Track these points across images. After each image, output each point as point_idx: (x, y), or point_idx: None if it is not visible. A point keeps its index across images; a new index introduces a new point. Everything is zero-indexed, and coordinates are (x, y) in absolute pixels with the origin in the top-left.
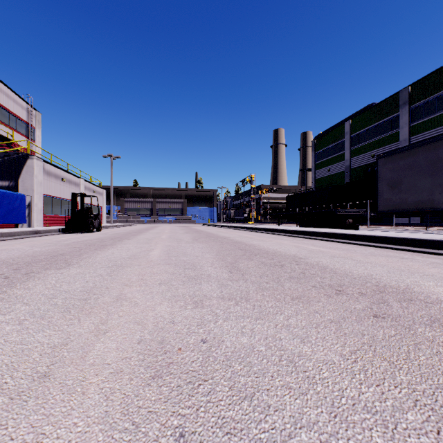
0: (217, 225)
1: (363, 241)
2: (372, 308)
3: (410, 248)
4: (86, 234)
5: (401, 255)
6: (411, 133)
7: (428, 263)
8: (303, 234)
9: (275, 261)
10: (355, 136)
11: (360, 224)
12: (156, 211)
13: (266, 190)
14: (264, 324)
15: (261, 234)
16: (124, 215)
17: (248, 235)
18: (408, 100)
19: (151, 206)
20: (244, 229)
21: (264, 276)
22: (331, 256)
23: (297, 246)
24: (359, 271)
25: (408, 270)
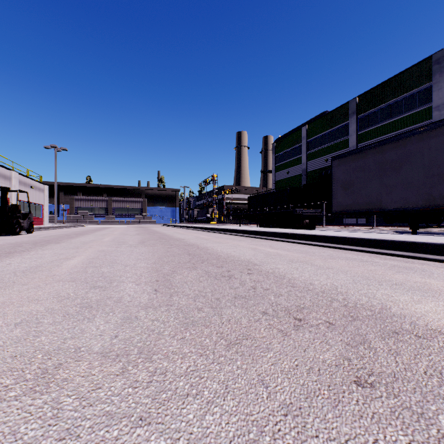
0: (178, 225)
1: (321, 241)
2: (349, 359)
3: (366, 249)
4: (8, 237)
5: (360, 257)
6: (358, 140)
7: (389, 266)
8: (262, 234)
9: (224, 271)
10: (311, 141)
11: (316, 224)
12: (112, 211)
13: (229, 190)
14: (146, 443)
15: (220, 235)
16: (74, 215)
17: (205, 236)
18: (356, 110)
19: (107, 205)
20: (204, 230)
21: (201, 296)
22: (289, 260)
23: (255, 248)
24: (321, 282)
25: (374, 278)
